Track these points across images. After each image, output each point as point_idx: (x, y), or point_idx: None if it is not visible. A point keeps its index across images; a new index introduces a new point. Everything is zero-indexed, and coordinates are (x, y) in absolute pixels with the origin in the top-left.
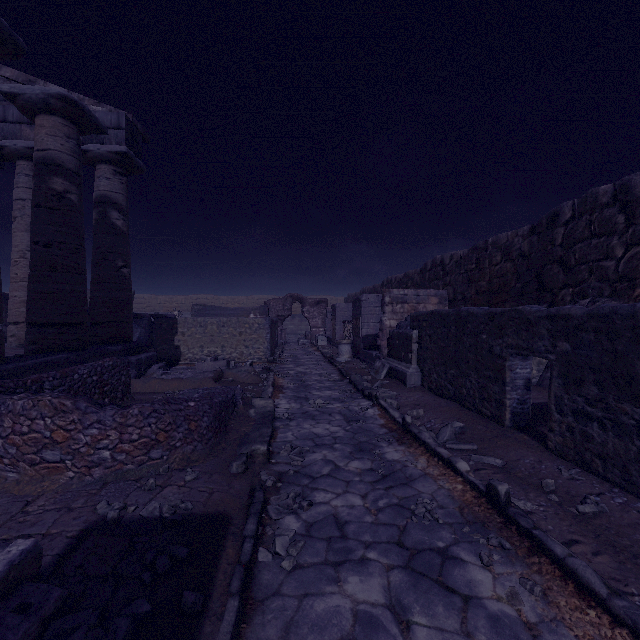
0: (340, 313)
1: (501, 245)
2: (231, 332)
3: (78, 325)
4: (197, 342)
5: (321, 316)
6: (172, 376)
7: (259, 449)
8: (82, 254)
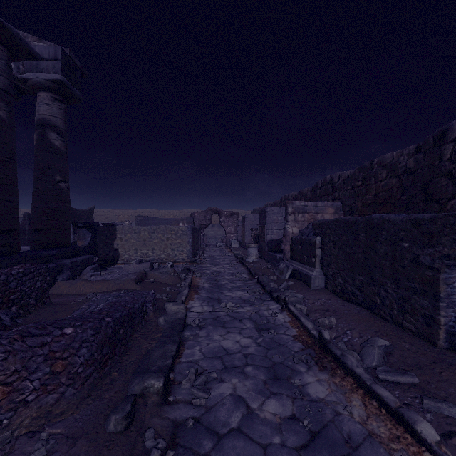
0: (248, 222)
1: (386, 164)
2: (160, 237)
3: (7, 232)
4: (132, 245)
5: (234, 225)
6: (100, 277)
7: (152, 386)
8: (12, 166)
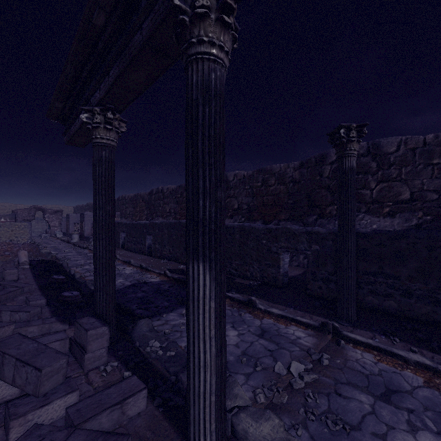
0: (72, 219)
1: (142, 196)
2: (6, 230)
3: None
4: None
5: (58, 220)
6: None
7: (54, 255)
8: None
